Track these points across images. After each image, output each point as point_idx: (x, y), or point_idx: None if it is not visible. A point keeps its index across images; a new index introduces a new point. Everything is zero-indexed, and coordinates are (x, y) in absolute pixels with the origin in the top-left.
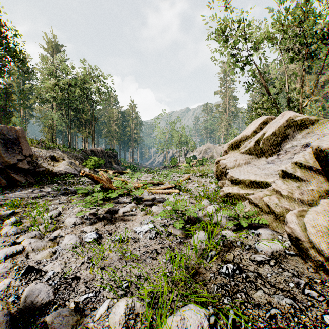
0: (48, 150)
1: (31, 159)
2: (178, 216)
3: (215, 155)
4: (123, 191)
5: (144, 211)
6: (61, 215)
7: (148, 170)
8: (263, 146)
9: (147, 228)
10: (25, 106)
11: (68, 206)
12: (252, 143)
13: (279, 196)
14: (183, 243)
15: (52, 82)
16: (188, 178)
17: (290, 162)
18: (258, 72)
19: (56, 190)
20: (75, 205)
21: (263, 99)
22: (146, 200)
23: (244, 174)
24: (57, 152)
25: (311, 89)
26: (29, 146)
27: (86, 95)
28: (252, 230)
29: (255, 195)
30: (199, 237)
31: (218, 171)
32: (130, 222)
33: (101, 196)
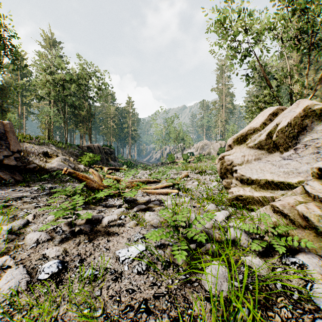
0: (41, 146)
1: (19, 155)
2: (179, 232)
3: (212, 151)
4: (114, 191)
5: (136, 219)
6: (23, 227)
7: (145, 167)
8: (278, 139)
9: (135, 252)
10: (24, 103)
11: (43, 211)
12: (262, 136)
13: (319, 204)
14: (190, 283)
15: (48, 78)
16: (186, 175)
17: (313, 157)
18: (259, 65)
19: (41, 189)
20: (53, 210)
21: (265, 92)
22: (139, 202)
23: (257, 172)
24: (51, 148)
25: (310, 84)
26: (18, 141)
27: (82, 91)
28: (289, 256)
29: (282, 201)
30: (214, 274)
31: (223, 169)
32: (114, 238)
33: (80, 200)
